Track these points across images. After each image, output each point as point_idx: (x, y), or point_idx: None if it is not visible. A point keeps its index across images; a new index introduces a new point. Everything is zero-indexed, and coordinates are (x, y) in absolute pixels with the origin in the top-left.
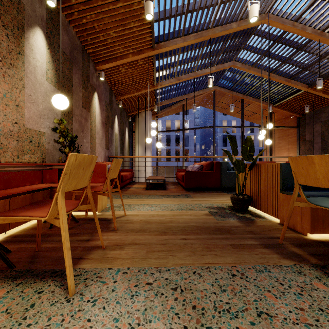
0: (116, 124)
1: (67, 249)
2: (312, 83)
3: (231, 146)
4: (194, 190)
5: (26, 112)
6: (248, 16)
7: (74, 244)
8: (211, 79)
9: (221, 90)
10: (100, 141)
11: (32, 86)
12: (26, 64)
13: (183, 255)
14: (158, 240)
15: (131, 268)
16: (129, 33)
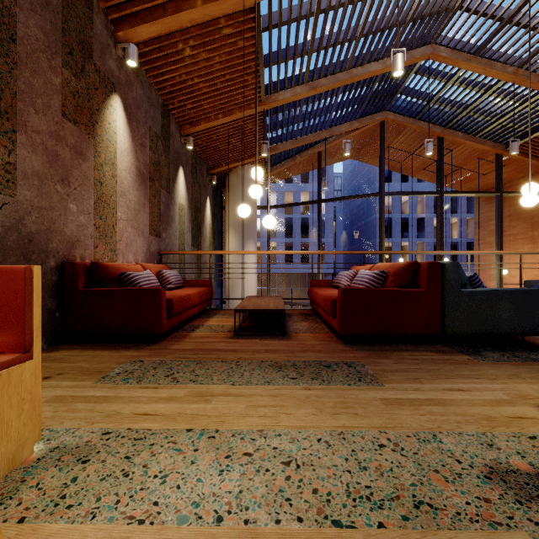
0: (182, 186)
1: None
2: None
3: None
4: (366, 342)
5: None
6: None
7: None
8: (399, 56)
9: (398, 119)
10: (132, 216)
11: None
12: None
13: None
14: None
15: None
16: None
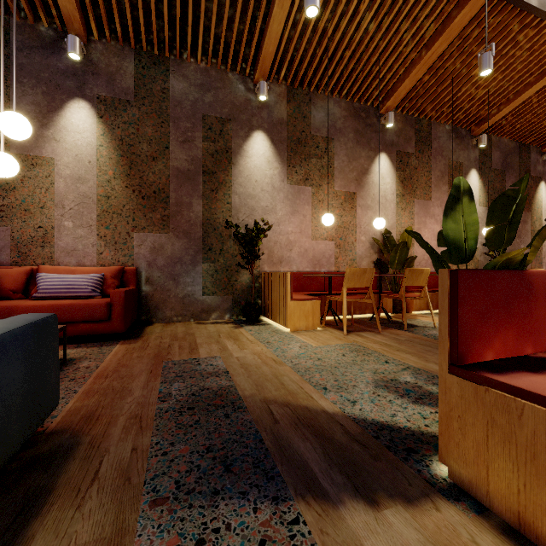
0: None
1: None
2: None
3: None
4: None
5: None
6: None
7: None
8: None
9: None
10: None
11: None
12: None
13: None
14: None
15: None
16: None
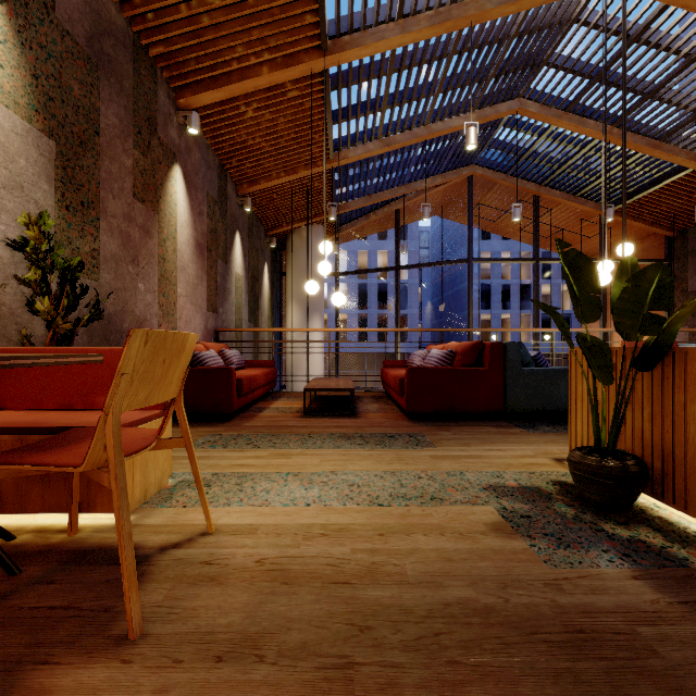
0: (239, 253)
1: None
2: None
3: (573, 289)
4: (432, 420)
5: None
6: None
7: None
8: (472, 130)
9: (487, 174)
10: (191, 291)
11: None
12: None
13: None
14: None
15: None
16: (259, 1)
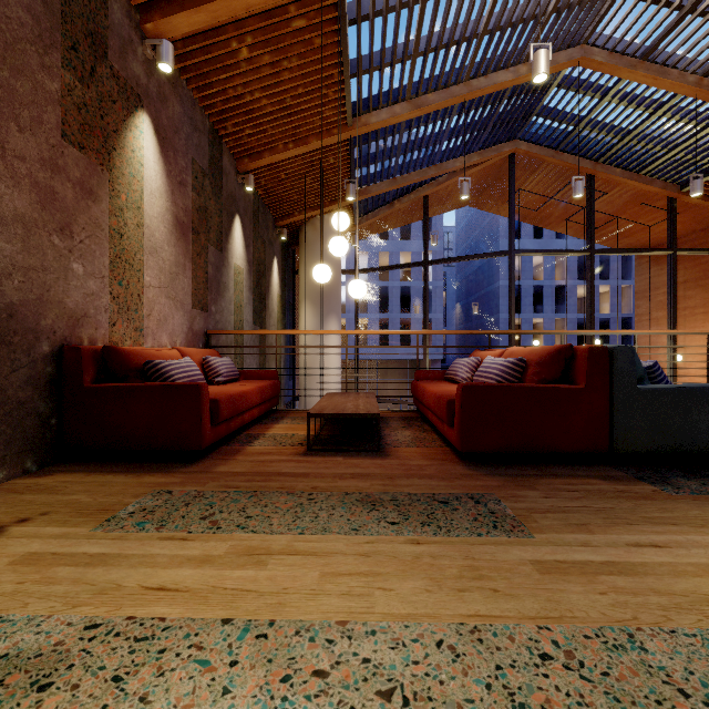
0: (239, 241)
1: None
2: None
3: None
4: (497, 462)
5: None
6: None
7: None
8: (542, 53)
9: (533, 150)
10: (167, 281)
11: None
12: None
13: None
14: None
15: None
16: None
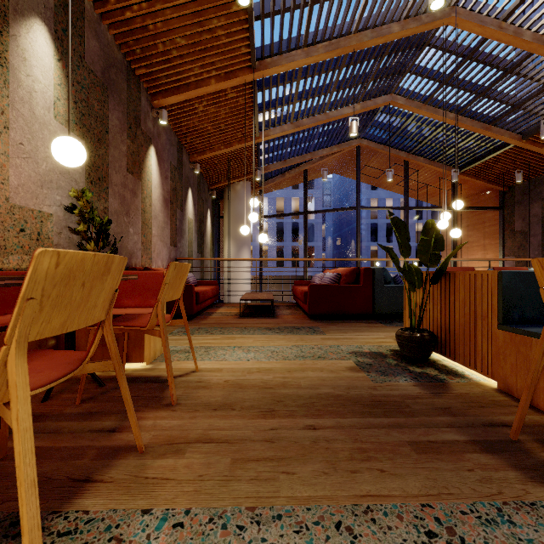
0: (191, 203)
1: (26, 486)
2: (528, 131)
3: (398, 238)
4: (325, 319)
5: (12, 176)
6: (420, 12)
7: (82, 442)
8: (354, 123)
9: (370, 145)
10: (160, 232)
11: (24, 127)
12: (13, 84)
13: (310, 471)
14: (258, 430)
15: (193, 511)
16: (210, 40)
